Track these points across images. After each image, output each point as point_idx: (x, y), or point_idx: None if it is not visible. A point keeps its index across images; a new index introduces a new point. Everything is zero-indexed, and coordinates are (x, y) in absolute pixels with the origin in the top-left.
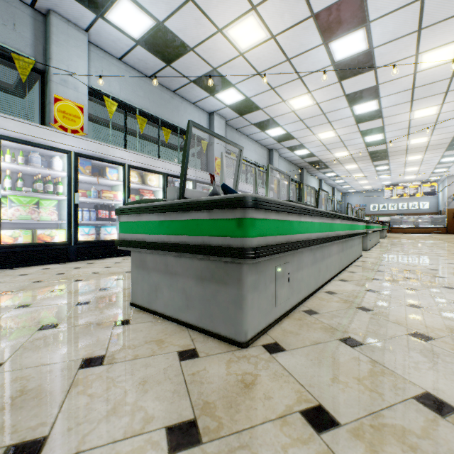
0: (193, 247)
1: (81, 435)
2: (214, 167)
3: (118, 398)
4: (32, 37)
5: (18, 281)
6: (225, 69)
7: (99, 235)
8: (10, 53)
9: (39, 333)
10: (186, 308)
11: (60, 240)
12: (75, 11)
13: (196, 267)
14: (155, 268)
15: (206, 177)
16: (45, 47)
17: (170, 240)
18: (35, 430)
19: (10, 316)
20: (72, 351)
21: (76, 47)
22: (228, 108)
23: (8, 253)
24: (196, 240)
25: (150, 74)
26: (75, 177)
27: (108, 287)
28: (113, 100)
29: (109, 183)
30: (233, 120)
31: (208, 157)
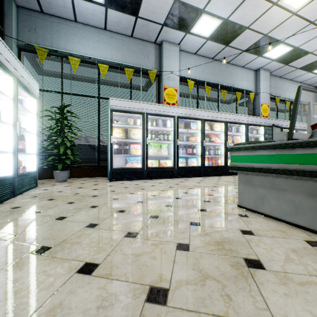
0: (309, 172)
1: (279, 265)
2: (260, 111)
3: (284, 254)
4: (154, 59)
5: (162, 186)
6: (276, 31)
7: (186, 163)
8: (147, 71)
9: (200, 212)
10: (295, 214)
11: (169, 165)
12: (174, 36)
13: (305, 186)
14: (261, 185)
15: (256, 120)
16: (160, 62)
17: (282, 167)
18: (249, 255)
19: (178, 202)
20: (228, 224)
21: (173, 56)
22: (273, 61)
23: (150, 171)
24: (311, 167)
25: (212, 56)
26: (177, 130)
27: (212, 194)
28: (191, 80)
29: (191, 132)
30: (278, 70)
31: (254, 104)
